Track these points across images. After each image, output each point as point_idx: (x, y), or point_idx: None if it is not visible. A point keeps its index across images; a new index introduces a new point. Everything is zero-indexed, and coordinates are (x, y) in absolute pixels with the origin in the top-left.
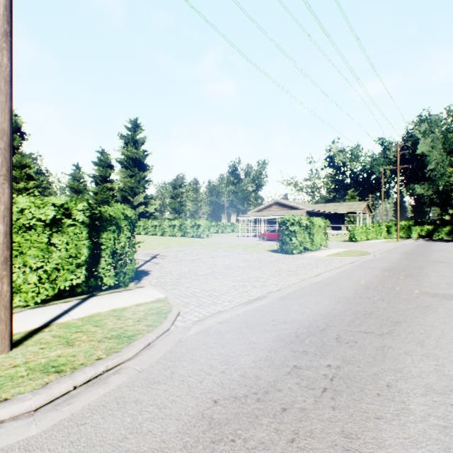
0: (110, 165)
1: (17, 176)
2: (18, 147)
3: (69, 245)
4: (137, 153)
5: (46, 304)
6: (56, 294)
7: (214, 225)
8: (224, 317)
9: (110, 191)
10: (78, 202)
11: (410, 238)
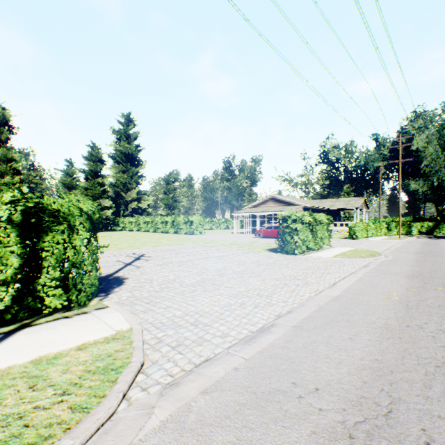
0: (101, 159)
1: (2, 170)
2: (6, 141)
3: None
4: (130, 148)
5: None
6: None
7: (208, 221)
8: (213, 375)
9: (101, 186)
10: (4, 191)
11: (411, 235)
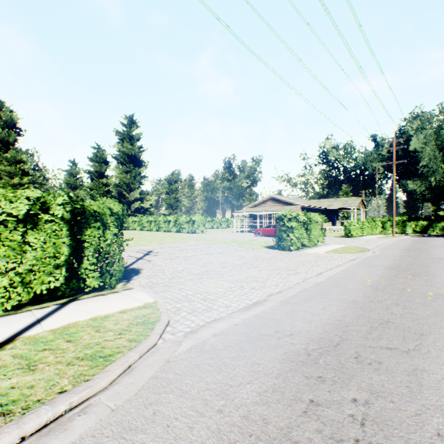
0: (106, 161)
1: (11, 172)
2: (14, 143)
3: (46, 244)
4: (133, 149)
5: (18, 310)
6: (33, 298)
7: (209, 221)
8: (220, 327)
9: (106, 187)
10: (58, 196)
11: (405, 234)
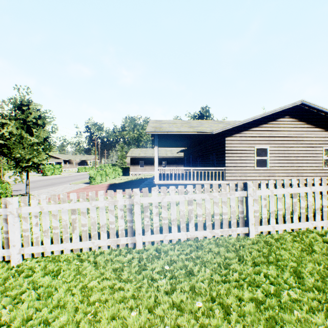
0: None
1: None
2: None
3: None
4: None
5: None
6: None
7: None
8: None
9: None
10: None
11: None
